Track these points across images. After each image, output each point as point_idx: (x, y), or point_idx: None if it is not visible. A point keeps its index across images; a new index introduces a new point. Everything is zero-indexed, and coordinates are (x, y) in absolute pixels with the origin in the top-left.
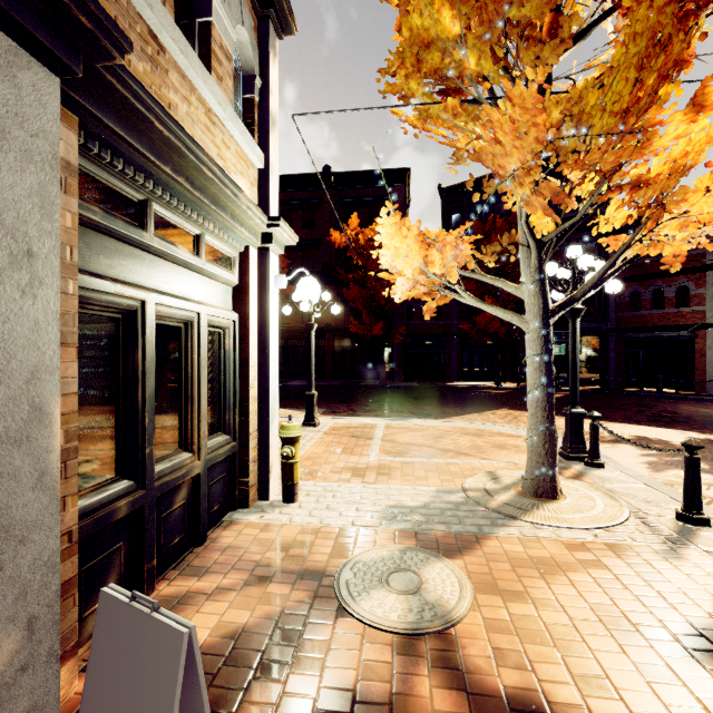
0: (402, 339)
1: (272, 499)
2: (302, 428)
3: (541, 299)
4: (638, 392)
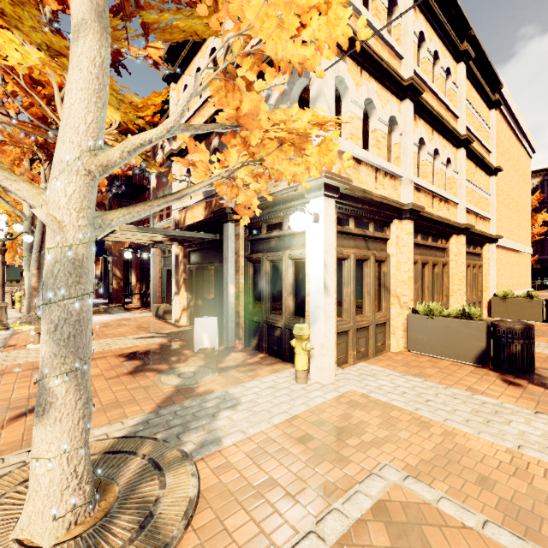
0: None
1: (312, 378)
2: None
3: None
4: None
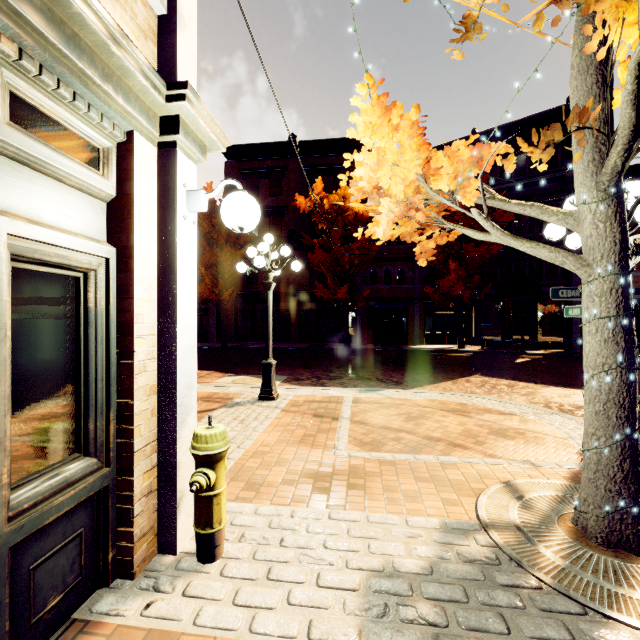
0: (366, 303)
1: (181, 550)
2: (257, 402)
3: (618, 226)
4: None
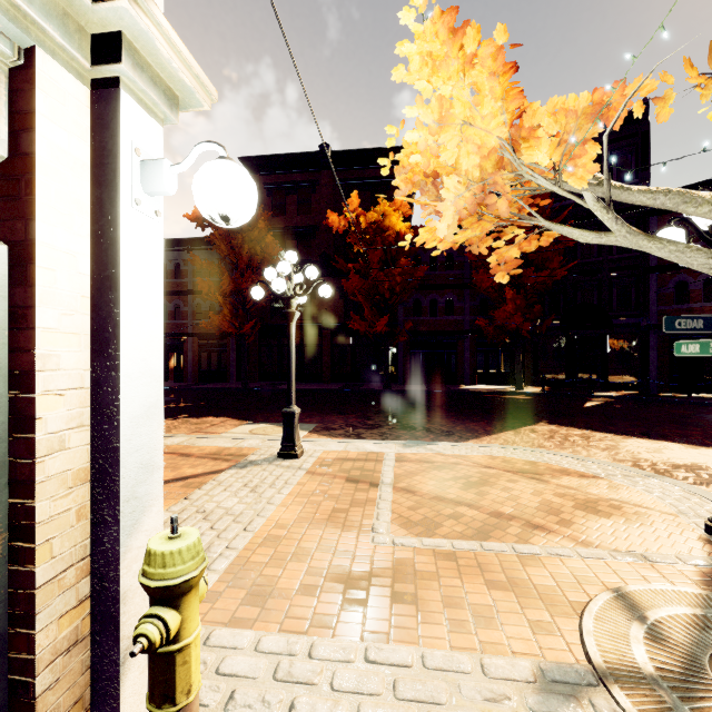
0: (409, 337)
1: None
2: (276, 461)
3: None
4: (691, 399)
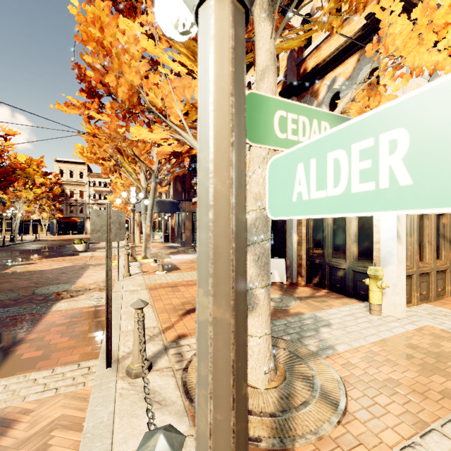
0: None
1: (383, 312)
2: None
3: None
4: None
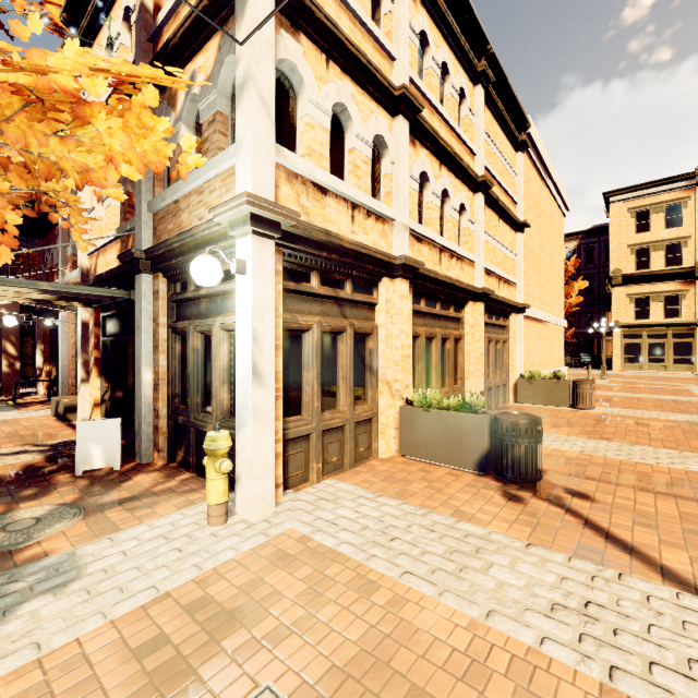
0: None
1: (238, 514)
2: None
3: None
4: None
